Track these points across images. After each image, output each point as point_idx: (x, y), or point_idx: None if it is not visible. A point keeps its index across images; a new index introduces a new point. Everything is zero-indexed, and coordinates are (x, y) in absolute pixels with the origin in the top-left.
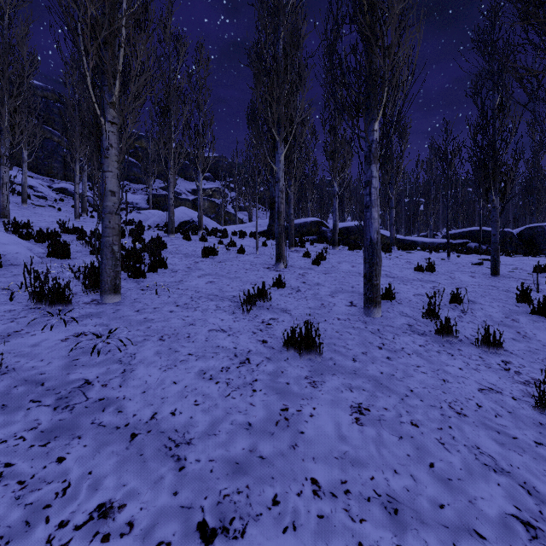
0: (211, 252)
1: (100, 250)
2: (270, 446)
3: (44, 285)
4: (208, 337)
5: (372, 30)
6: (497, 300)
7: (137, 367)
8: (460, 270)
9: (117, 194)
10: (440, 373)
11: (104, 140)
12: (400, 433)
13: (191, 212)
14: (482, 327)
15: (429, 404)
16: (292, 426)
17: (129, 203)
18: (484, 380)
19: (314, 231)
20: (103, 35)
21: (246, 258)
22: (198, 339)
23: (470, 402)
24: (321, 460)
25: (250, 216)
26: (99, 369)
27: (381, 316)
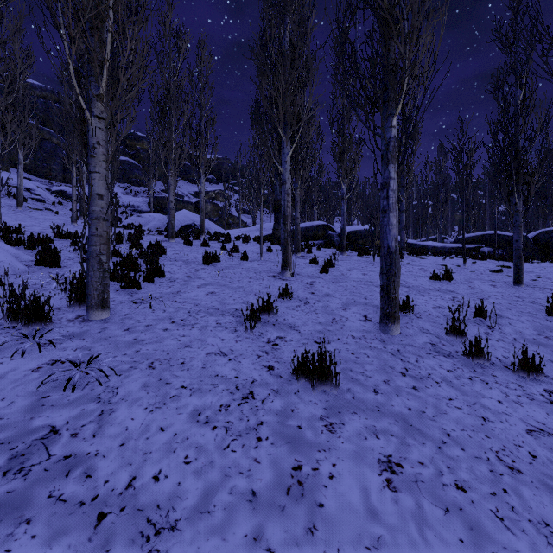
0: (212, 259)
1: None
2: (280, 530)
3: (20, 301)
4: (206, 363)
5: (391, 13)
6: (525, 314)
7: (118, 406)
8: (478, 278)
9: (105, 198)
10: (477, 408)
11: (90, 137)
12: (445, 503)
13: (193, 215)
14: (519, 349)
15: (473, 455)
16: (307, 494)
17: (130, 206)
18: (530, 418)
19: (320, 235)
20: (87, 17)
21: (249, 265)
22: (194, 365)
23: (521, 450)
24: (348, 552)
25: (254, 219)
26: (71, 411)
27: (400, 332)
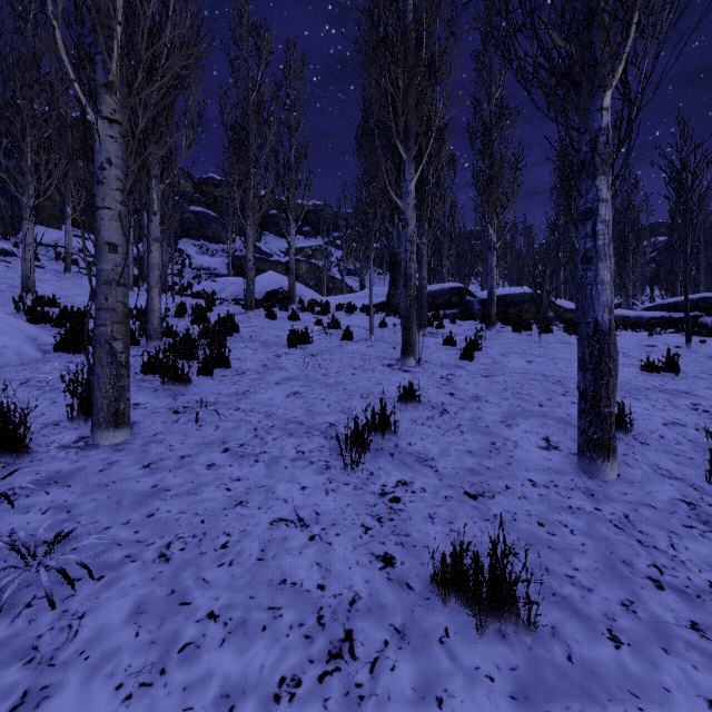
0: (301, 339)
1: (136, 338)
2: None
3: None
4: (266, 546)
5: None
6: None
7: (64, 678)
8: None
9: (121, 249)
10: None
11: (97, 152)
12: None
13: (282, 278)
14: None
15: None
16: None
17: (205, 269)
18: None
19: (454, 302)
20: None
21: (354, 347)
22: (243, 552)
23: None
24: None
25: (362, 282)
26: None
27: (618, 475)
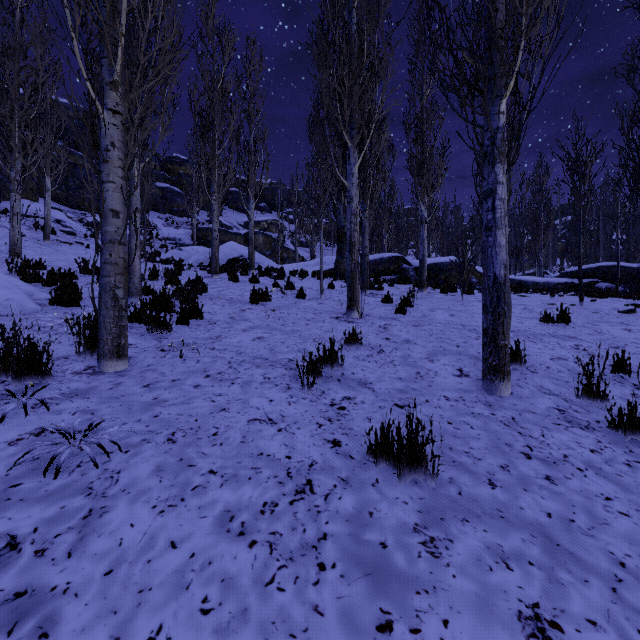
0: (262, 297)
1: None
2: None
3: (12, 347)
4: (246, 434)
5: None
6: None
7: (115, 503)
8: (605, 320)
9: (122, 215)
10: None
11: (103, 136)
12: None
13: (242, 247)
14: None
15: None
16: None
17: (171, 239)
18: None
19: (392, 269)
20: None
21: (307, 304)
22: (230, 438)
23: None
24: None
25: (312, 252)
26: (45, 510)
27: (511, 393)
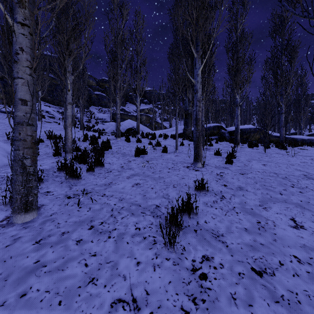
0: (141, 152)
1: (60, 152)
2: None
3: None
4: None
5: None
6: None
7: None
8: None
9: (29, 103)
10: None
11: (14, 44)
12: None
13: (134, 122)
14: None
15: None
16: None
17: (100, 119)
18: None
19: (215, 133)
20: None
21: (168, 156)
22: None
23: None
24: None
25: (170, 124)
26: None
27: None
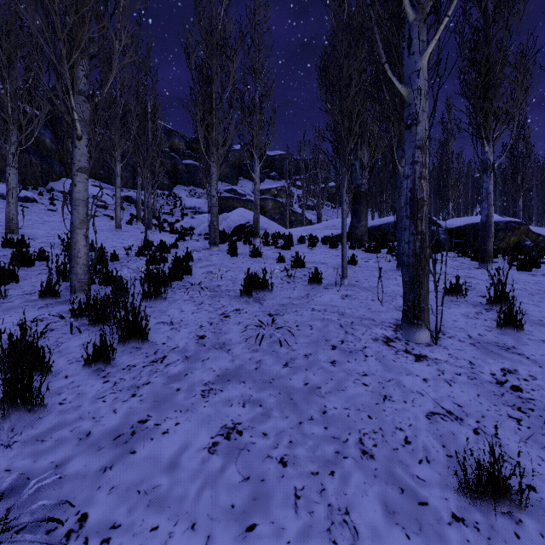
0: (258, 287)
1: (56, 291)
2: None
3: None
4: None
5: None
6: None
7: None
8: None
9: None
10: None
11: None
12: None
13: (250, 213)
14: None
15: None
16: None
17: (191, 208)
18: None
19: None
20: None
21: (325, 298)
22: None
23: None
24: None
25: (319, 215)
26: None
27: None
